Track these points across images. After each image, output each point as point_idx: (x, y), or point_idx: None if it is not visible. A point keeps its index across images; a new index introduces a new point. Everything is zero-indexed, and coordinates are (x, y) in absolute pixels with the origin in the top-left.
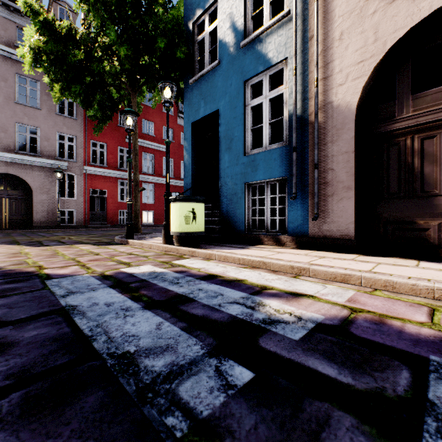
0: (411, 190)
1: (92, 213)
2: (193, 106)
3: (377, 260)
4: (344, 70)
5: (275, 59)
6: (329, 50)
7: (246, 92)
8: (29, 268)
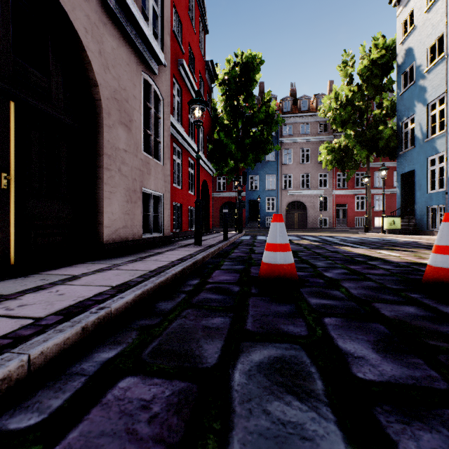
0: None
1: (337, 219)
2: (401, 166)
3: None
4: None
5: (440, 150)
6: None
7: (427, 163)
8: (340, 236)
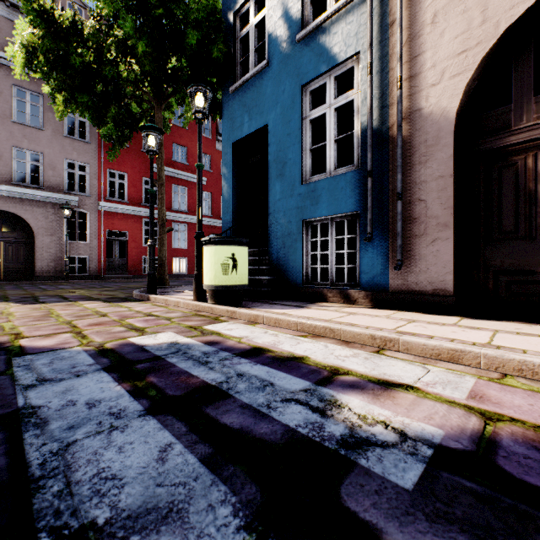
0: (534, 228)
1: (109, 260)
2: (235, 121)
3: (490, 325)
4: (438, 64)
5: (343, 54)
6: (417, 38)
7: (303, 101)
8: (0, 338)
